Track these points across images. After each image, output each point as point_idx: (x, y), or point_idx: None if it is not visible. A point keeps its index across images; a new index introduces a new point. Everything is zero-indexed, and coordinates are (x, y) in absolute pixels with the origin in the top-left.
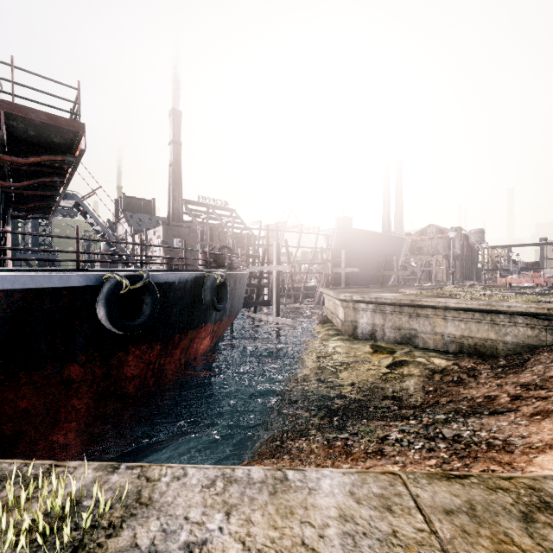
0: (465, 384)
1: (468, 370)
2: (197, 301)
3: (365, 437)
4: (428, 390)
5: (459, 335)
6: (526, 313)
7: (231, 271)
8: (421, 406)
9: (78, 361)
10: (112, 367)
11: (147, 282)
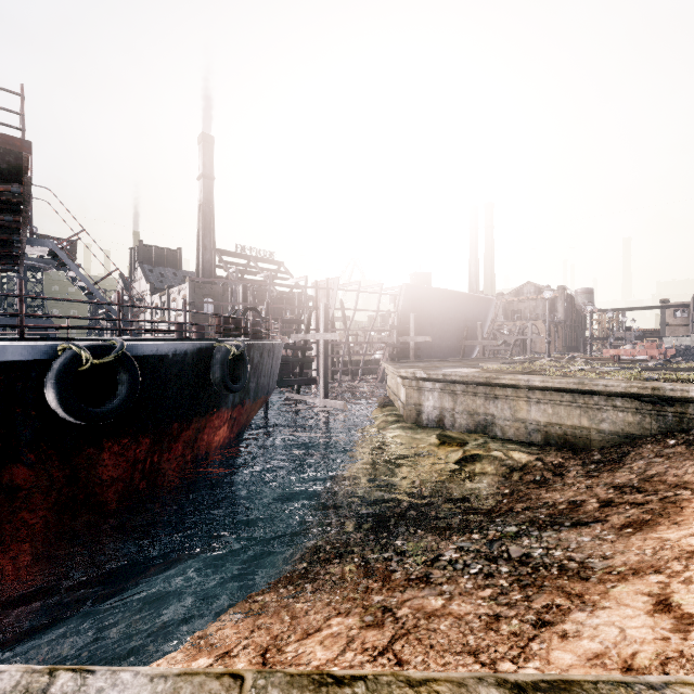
0: (549, 485)
1: (554, 467)
2: (204, 379)
3: (412, 557)
4: (503, 493)
5: (545, 422)
6: (626, 394)
7: (256, 341)
8: (490, 515)
9: (24, 461)
10: (79, 468)
11: (121, 356)
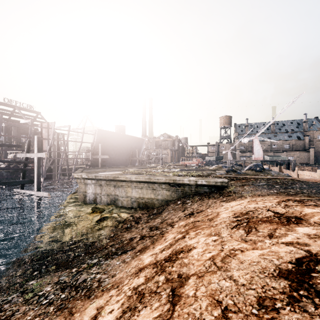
0: (131, 229)
1: (137, 219)
2: None
3: (22, 297)
4: (110, 236)
5: (138, 197)
6: (165, 182)
7: None
8: (95, 252)
9: None
10: None
11: None
